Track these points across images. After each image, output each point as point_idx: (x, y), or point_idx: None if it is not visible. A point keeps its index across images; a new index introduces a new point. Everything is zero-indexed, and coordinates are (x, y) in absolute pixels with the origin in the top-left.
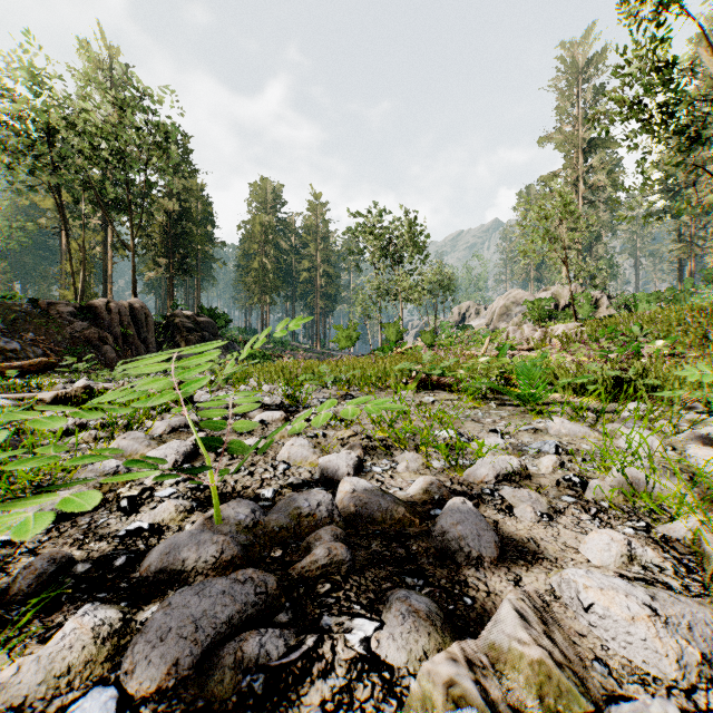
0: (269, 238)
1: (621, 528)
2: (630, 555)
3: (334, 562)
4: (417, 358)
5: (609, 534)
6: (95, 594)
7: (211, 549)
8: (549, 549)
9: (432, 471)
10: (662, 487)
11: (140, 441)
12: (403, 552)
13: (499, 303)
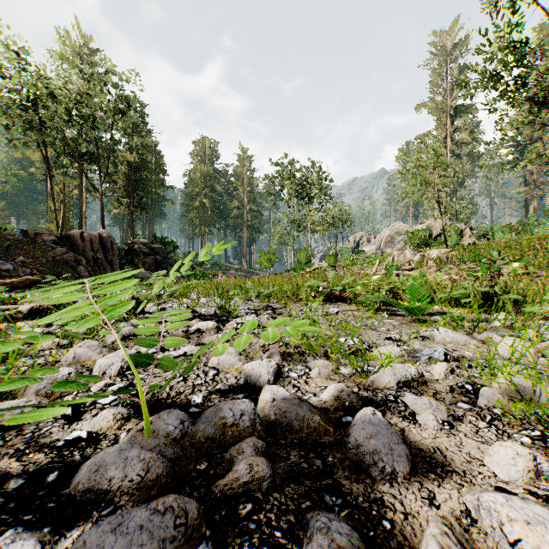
0: (207, 183)
1: (517, 437)
2: (535, 470)
3: (255, 479)
4: (322, 276)
5: (514, 448)
6: (21, 516)
7: (137, 467)
8: (456, 461)
9: (341, 377)
10: (546, 395)
11: (94, 349)
12: (320, 463)
13: (385, 233)
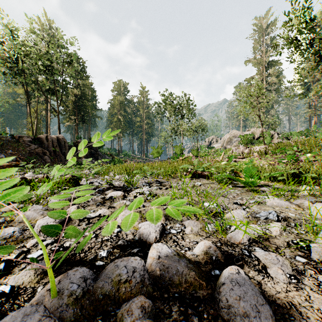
0: (121, 107)
1: None
2: None
3: None
4: (190, 162)
5: None
6: None
7: None
8: (311, 318)
9: (207, 233)
10: None
11: (38, 212)
12: (197, 321)
13: (227, 136)
